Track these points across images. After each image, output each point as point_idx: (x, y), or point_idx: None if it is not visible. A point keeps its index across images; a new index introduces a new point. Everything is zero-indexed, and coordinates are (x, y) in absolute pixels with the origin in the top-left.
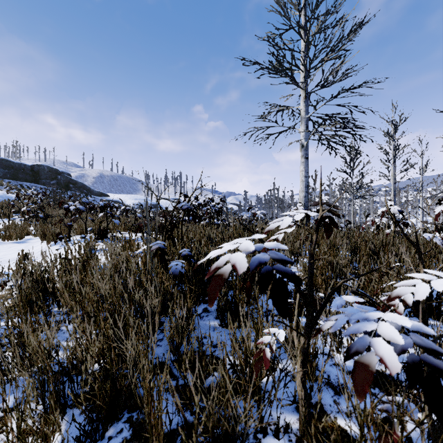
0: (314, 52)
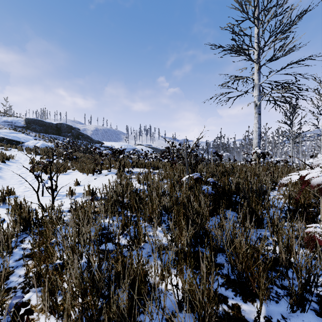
0: (269, 37)
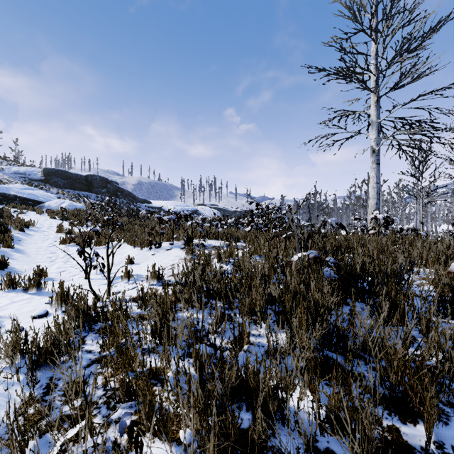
0: (394, 57)
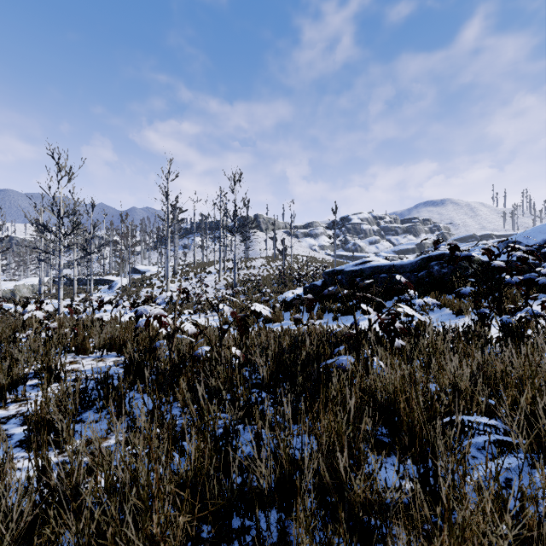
0: None
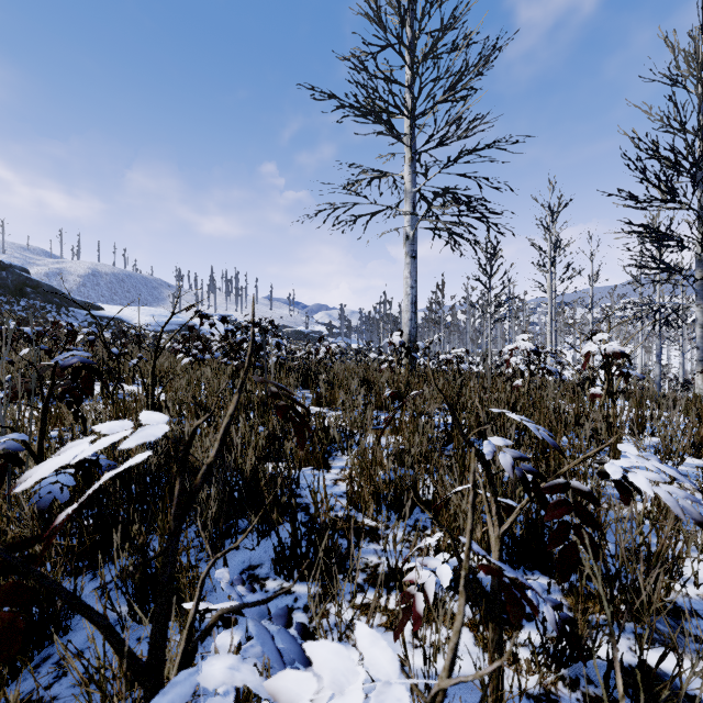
0: (419, 86)
